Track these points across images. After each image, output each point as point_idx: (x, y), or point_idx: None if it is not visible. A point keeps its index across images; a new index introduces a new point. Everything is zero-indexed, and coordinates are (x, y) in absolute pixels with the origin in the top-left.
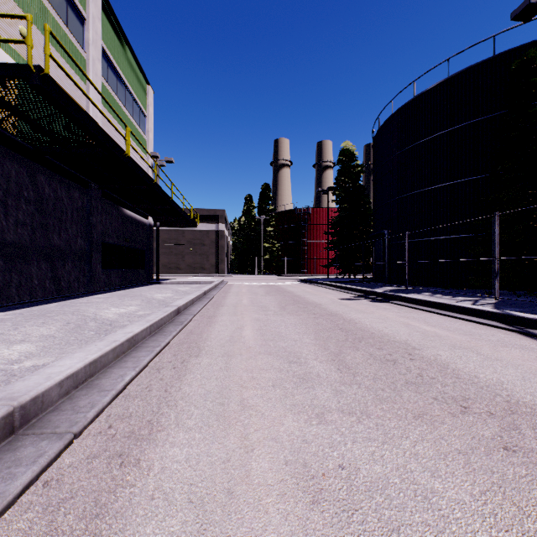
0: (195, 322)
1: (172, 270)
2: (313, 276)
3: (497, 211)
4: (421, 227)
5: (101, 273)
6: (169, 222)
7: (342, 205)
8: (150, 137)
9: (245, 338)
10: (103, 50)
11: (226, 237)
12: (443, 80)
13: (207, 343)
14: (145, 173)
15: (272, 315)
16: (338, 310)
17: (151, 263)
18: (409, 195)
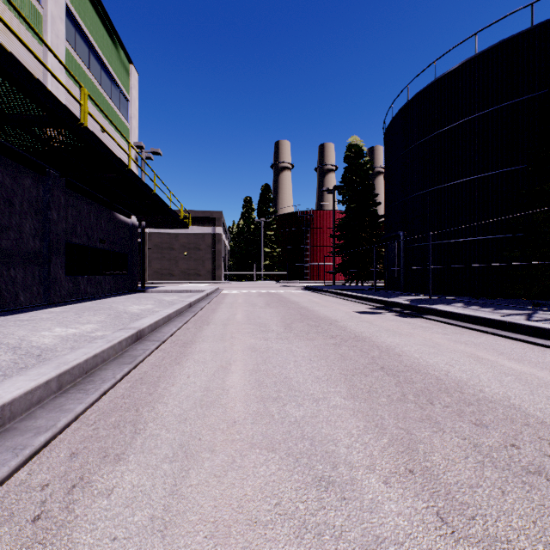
0: (158, 355)
1: (164, 277)
2: (316, 283)
3: (539, 206)
4: (443, 228)
5: (66, 280)
6: (157, 222)
7: (350, 206)
8: (133, 124)
9: (229, 394)
10: (69, 11)
11: (223, 242)
12: (470, 57)
13: (157, 410)
14: (114, 154)
15: (274, 341)
16: (362, 329)
17: (134, 268)
18: (428, 191)
